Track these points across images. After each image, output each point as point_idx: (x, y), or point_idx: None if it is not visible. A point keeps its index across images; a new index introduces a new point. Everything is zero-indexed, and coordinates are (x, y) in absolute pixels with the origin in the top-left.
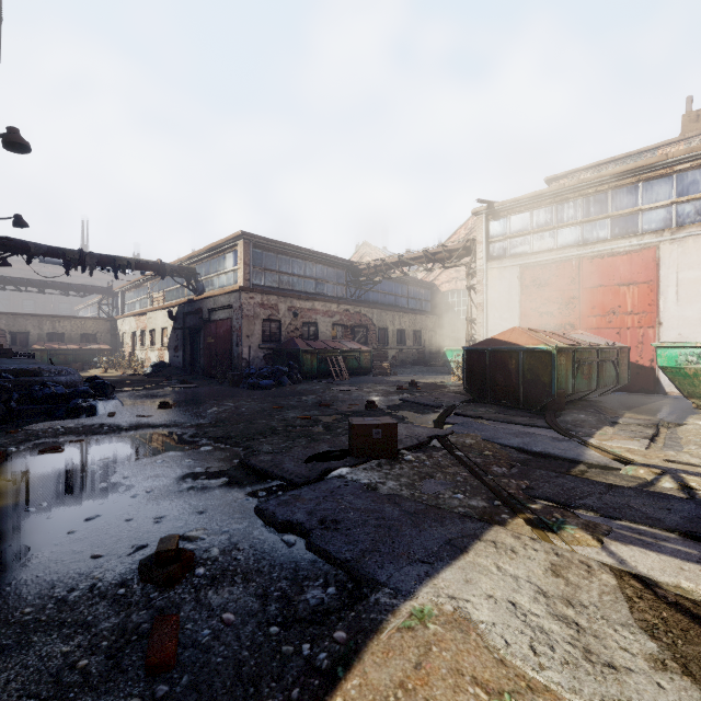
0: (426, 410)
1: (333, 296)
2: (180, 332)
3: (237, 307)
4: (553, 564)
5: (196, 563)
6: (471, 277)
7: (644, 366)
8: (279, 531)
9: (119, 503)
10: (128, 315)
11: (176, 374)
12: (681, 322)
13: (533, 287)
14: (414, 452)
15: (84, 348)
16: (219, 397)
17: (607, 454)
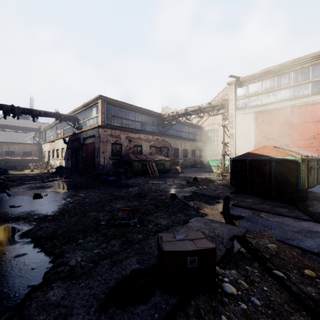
0: (211, 200)
1: (150, 131)
2: (69, 150)
3: (97, 136)
4: None
5: None
6: (224, 120)
7: None
8: None
9: None
10: (47, 142)
11: (67, 172)
12: None
13: (263, 124)
14: (226, 268)
15: (24, 159)
16: (80, 188)
17: None
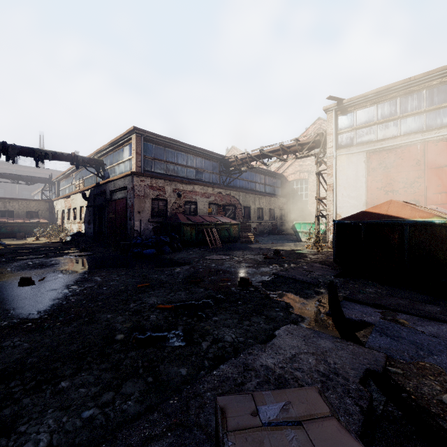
0: (307, 290)
1: (209, 182)
2: (91, 209)
3: (129, 188)
4: None
5: None
6: (319, 165)
7: None
8: None
9: None
10: (60, 198)
11: (87, 241)
12: None
13: (379, 169)
14: None
15: (27, 222)
16: (101, 266)
17: None
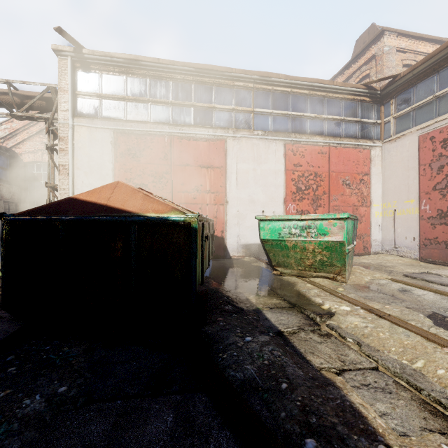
0: None
1: None
2: None
3: None
4: None
5: None
6: (54, 137)
7: (218, 236)
8: None
9: None
10: None
11: None
12: (239, 202)
13: (129, 156)
14: None
15: None
16: None
17: None
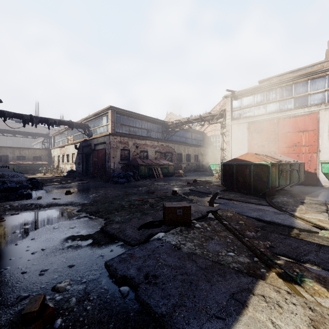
0: (203, 195)
1: (155, 138)
2: (80, 155)
3: (108, 143)
4: (312, 319)
5: (57, 313)
6: (223, 128)
7: (311, 172)
8: (118, 283)
9: (23, 258)
10: (56, 147)
11: (79, 176)
12: None
13: (255, 133)
14: (200, 221)
15: (35, 163)
16: (98, 188)
17: (308, 222)
